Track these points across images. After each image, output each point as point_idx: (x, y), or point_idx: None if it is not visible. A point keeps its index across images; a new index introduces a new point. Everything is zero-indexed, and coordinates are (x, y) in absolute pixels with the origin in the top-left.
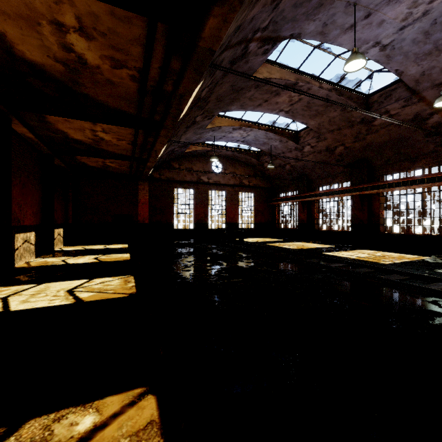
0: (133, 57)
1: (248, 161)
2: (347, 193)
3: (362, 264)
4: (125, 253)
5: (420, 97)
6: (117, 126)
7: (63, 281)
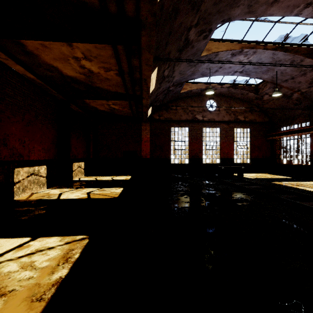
0: None
1: (245, 96)
2: None
3: None
4: (120, 186)
5: None
6: (93, 44)
7: (1, 237)
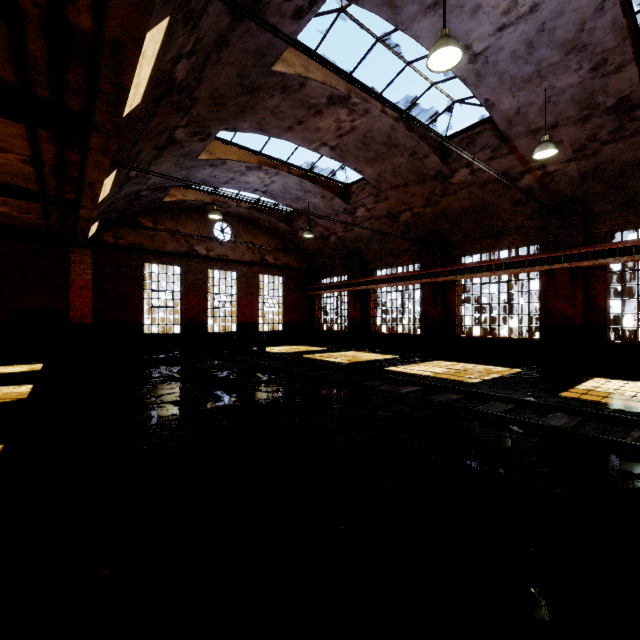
0: None
1: (274, 226)
2: (414, 280)
3: (445, 387)
4: (24, 383)
5: (512, 146)
6: None
7: None
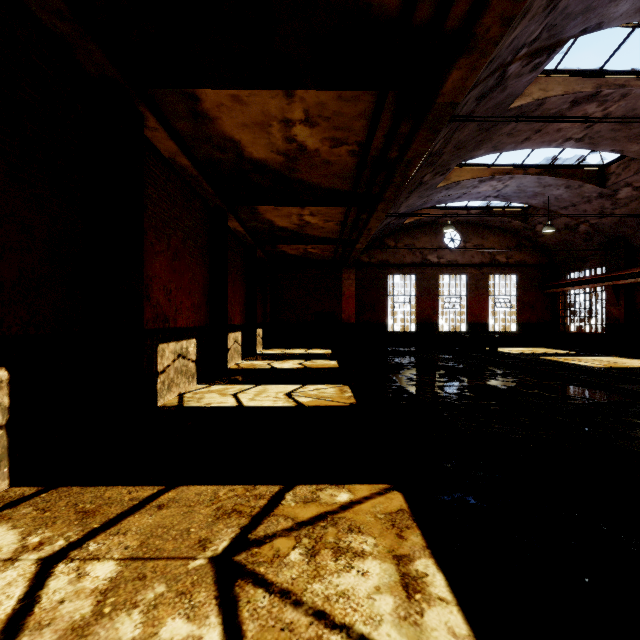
0: (355, 132)
1: (506, 225)
2: None
3: None
4: (330, 359)
5: None
6: (326, 207)
7: (277, 384)
